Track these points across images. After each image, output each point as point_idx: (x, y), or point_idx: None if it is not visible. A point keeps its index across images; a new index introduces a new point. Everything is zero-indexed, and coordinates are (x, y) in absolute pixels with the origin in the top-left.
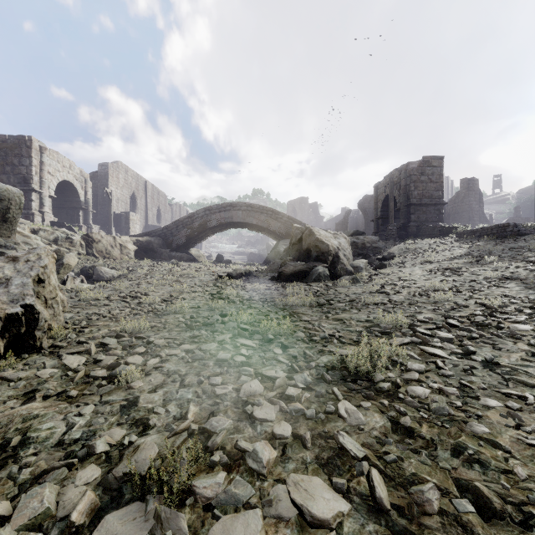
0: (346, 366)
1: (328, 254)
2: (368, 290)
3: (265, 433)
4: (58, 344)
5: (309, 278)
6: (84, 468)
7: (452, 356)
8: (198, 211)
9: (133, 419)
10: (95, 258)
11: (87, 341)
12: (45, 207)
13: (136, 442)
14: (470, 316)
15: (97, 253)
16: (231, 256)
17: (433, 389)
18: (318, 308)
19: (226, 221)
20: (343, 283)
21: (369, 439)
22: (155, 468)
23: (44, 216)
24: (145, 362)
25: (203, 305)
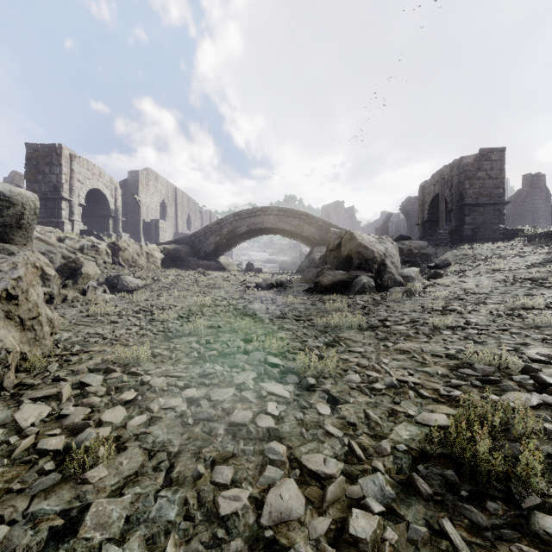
0: (446, 453)
1: (373, 261)
2: (430, 307)
3: None
4: (26, 382)
5: (351, 290)
6: None
7: None
8: (227, 216)
9: None
10: (121, 267)
11: (65, 378)
12: (75, 216)
13: None
14: None
15: (123, 262)
16: (262, 264)
17: None
18: (371, 332)
19: (257, 227)
20: (395, 297)
21: None
22: None
23: (74, 224)
24: (126, 422)
25: (225, 324)
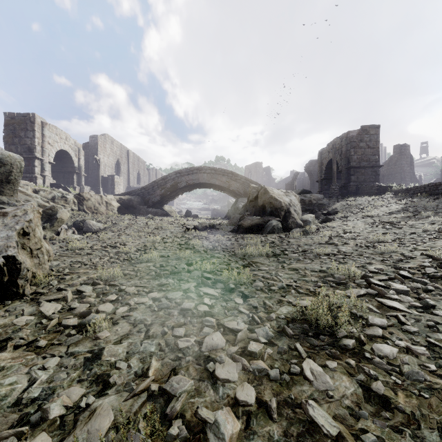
0: (306, 318)
1: (281, 210)
2: (318, 241)
3: (227, 397)
4: (39, 291)
5: (264, 231)
6: (33, 438)
7: (412, 309)
8: (170, 174)
9: (94, 374)
10: (85, 213)
11: (66, 288)
12: (46, 172)
13: (94, 404)
14: (419, 267)
15: (87, 209)
16: (198, 211)
17: (400, 348)
18: (274, 258)
19: (194, 182)
20: (295, 235)
21: (341, 409)
22: (108, 441)
23: (45, 178)
24: (115, 310)
25: (172, 254)
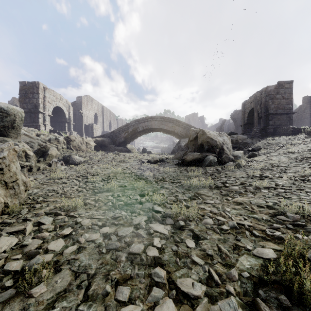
0: (277, 280)
1: (216, 147)
2: (252, 174)
3: None
4: (6, 221)
5: (203, 164)
6: None
7: None
8: (131, 121)
9: None
10: (72, 150)
11: (30, 219)
12: (46, 121)
13: None
14: None
15: (73, 147)
16: (151, 149)
17: None
18: (217, 190)
19: (148, 128)
20: (230, 168)
21: None
22: None
23: (46, 126)
24: (63, 250)
25: (129, 184)
